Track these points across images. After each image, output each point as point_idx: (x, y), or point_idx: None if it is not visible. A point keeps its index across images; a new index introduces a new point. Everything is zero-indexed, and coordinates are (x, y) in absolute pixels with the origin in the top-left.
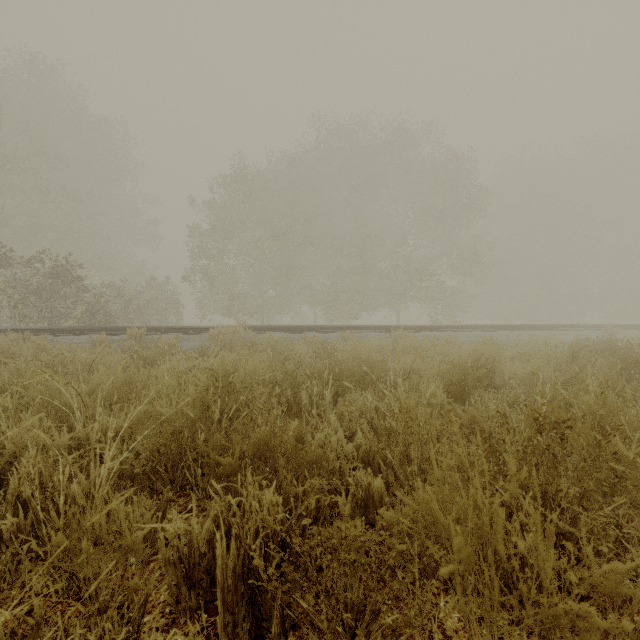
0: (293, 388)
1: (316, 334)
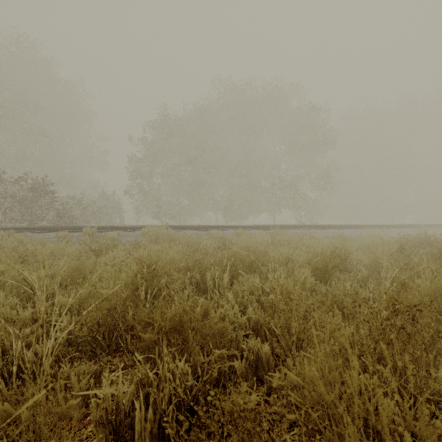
0: (201, 272)
1: (217, 231)
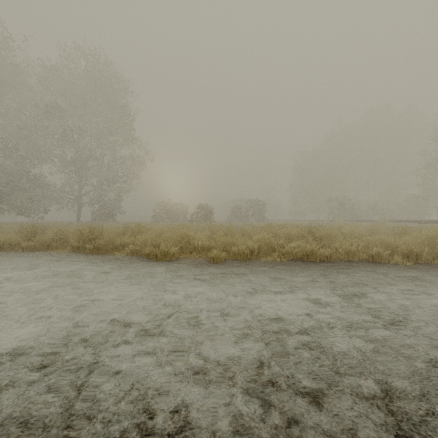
0: None
1: None
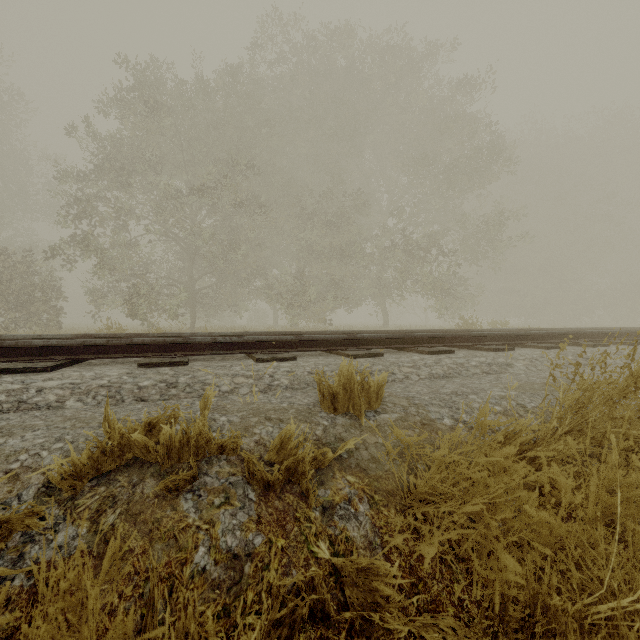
0: None
1: (231, 367)
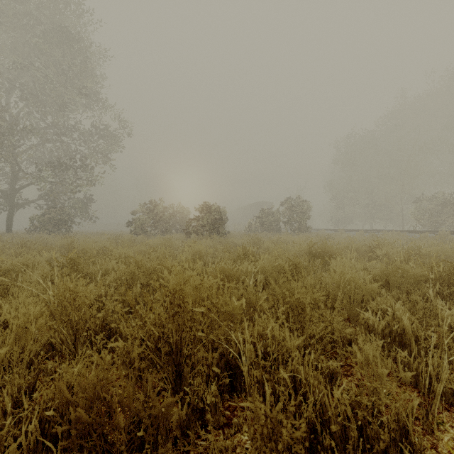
0: None
1: None
